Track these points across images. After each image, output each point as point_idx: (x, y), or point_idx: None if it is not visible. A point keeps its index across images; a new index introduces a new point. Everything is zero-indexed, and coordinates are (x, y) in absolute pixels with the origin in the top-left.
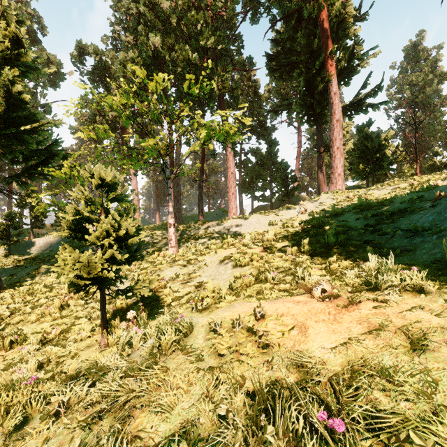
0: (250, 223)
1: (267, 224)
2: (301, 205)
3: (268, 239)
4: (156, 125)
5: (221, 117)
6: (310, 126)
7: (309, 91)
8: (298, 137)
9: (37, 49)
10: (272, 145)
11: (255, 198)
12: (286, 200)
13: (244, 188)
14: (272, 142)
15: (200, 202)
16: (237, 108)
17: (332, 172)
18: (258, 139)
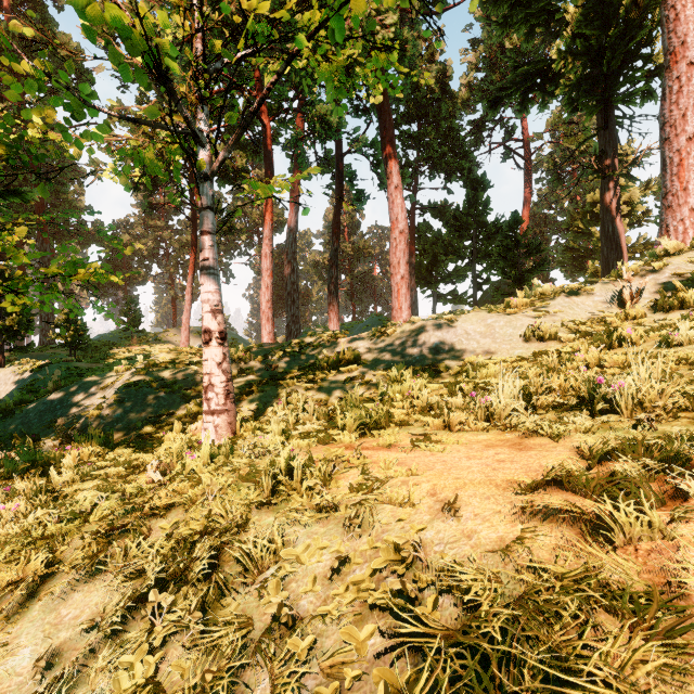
0: (463, 335)
1: (520, 338)
2: (607, 286)
3: (644, 399)
4: (255, 161)
5: (377, 110)
6: (587, 113)
7: (599, 9)
8: (526, 176)
9: (34, 21)
10: (478, 187)
11: (438, 297)
12: (514, 294)
13: (418, 277)
14: (478, 181)
15: (331, 298)
16: (407, 120)
17: (671, 204)
18: (447, 180)
